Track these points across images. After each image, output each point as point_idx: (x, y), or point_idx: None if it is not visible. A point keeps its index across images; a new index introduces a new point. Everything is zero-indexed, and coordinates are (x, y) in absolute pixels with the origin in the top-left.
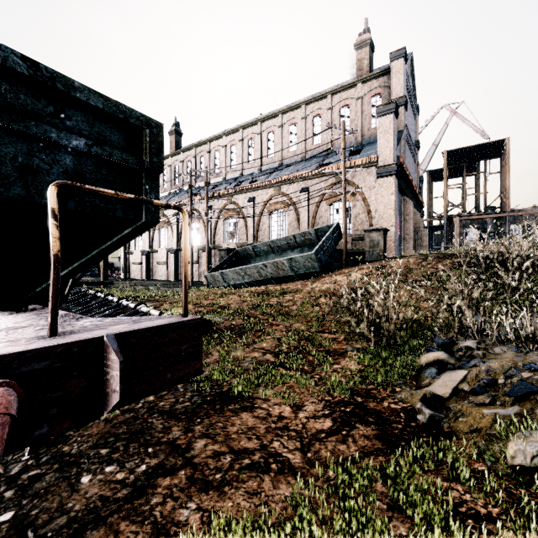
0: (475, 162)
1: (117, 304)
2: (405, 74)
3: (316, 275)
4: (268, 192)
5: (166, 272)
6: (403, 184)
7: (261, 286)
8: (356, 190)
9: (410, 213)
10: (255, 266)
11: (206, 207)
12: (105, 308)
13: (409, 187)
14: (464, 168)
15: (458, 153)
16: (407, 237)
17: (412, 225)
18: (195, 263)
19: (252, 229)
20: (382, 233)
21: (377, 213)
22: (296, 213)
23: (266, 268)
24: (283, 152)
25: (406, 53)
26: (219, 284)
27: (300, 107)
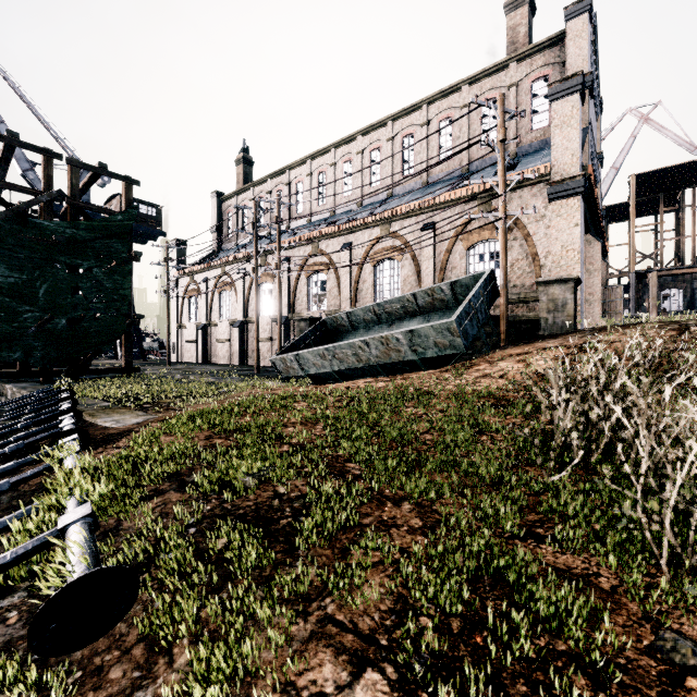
0: (677, 191)
1: (50, 425)
2: (589, 40)
3: (457, 360)
4: (372, 233)
5: (228, 353)
6: (586, 214)
7: (359, 377)
8: (524, 212)
9: (597, 261)
10: (350, 345)
11: (277, 255)
12: (21, 435)
13: (594, 219)
14: (660, 200)
15: (653, 177)
16: (591, 299)
17: (600, 280)
18: (267, 340)
19: (348, 289)
20: (571, 286)
21: (550, 259)
22: (414, 264)
23: (369, 348)
24: (394, 177)
25: (591, 6)
26: (294, 373)
27: (419, 108)
